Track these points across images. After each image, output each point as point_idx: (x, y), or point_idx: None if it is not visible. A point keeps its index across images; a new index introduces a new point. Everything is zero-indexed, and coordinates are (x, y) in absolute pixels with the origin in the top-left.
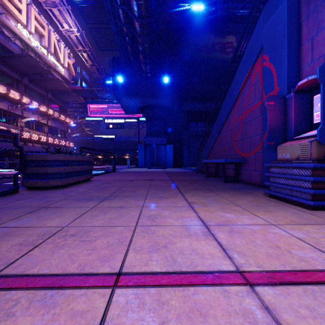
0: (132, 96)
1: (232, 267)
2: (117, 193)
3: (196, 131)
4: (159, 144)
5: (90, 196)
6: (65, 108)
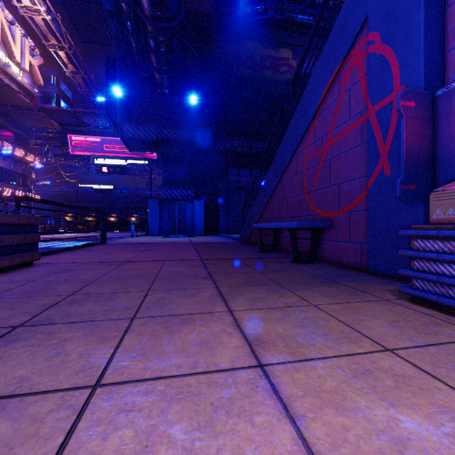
0: (139, 123)
1: None
2: (59, 306)
3: (239, 182)
4: (182, 200)
5: None
6: (25, 137)
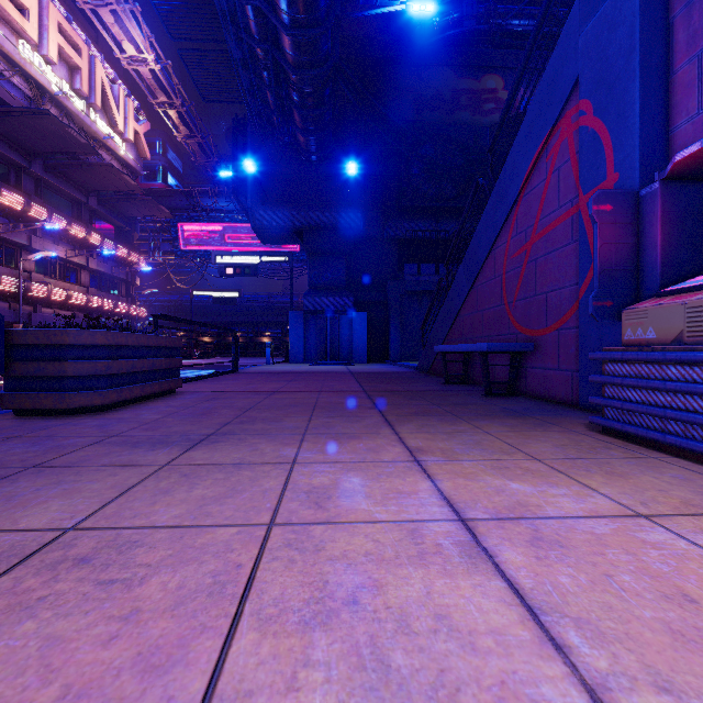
0: (276, 205)
1: (576, 692)
2: (233, 424)
3: (419, 283)
4: (336, 312)
5: (166, 433)
6: (129, 231)
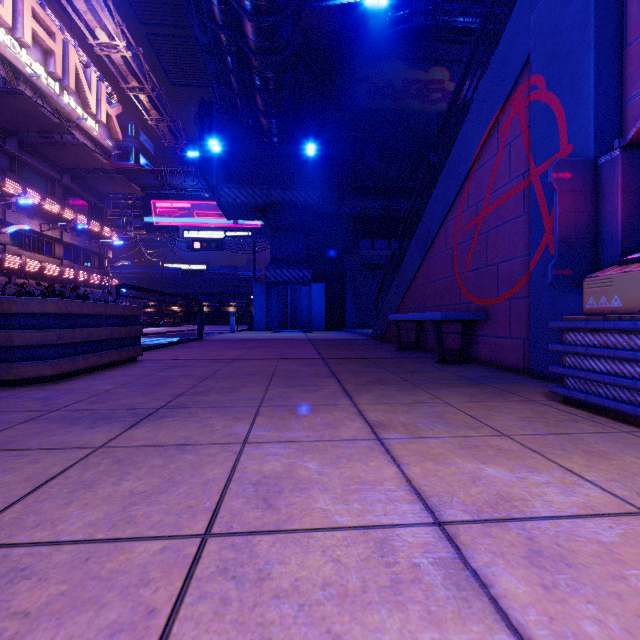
0: (240, 183)
1: None
2: (186, 395)
3: (372, 257)
4: (296, 283)
5: (113, 406)
6: (102, 207)
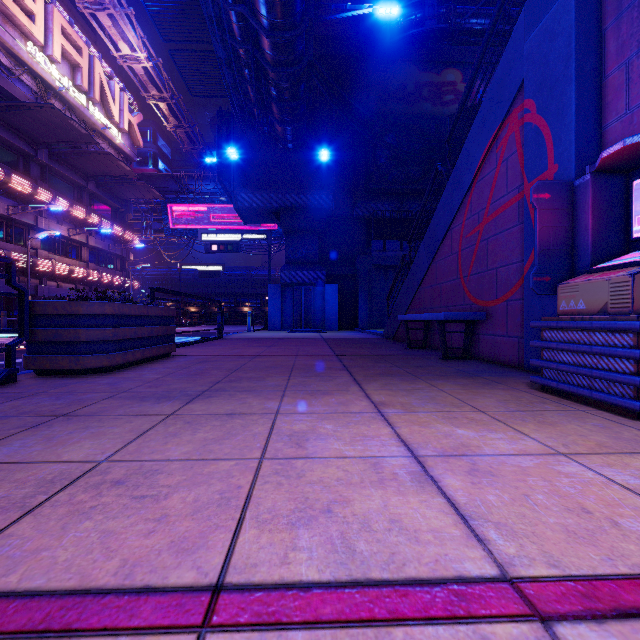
0: (256, 188)
1: (489, 566)
2: (223, 383)
3: (385, 258)
4: (310, 284)
5: (167, 389)
6: (124, 212)
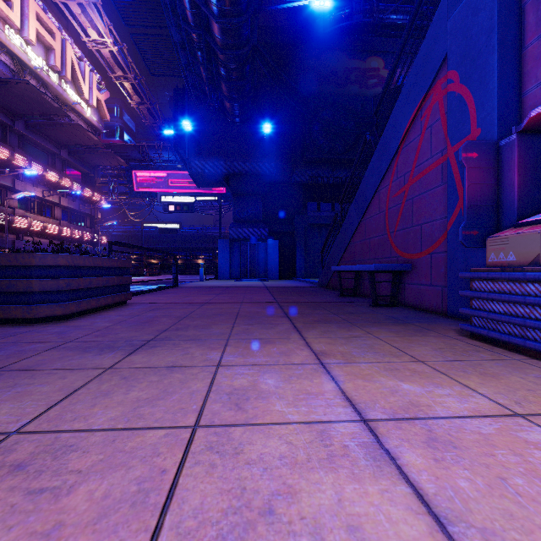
0: (208, 156)
1: None
2: (170, 331)
3: (319, 218)
4: (255, 240)
5: (113, 339)
6: (93, 176)
